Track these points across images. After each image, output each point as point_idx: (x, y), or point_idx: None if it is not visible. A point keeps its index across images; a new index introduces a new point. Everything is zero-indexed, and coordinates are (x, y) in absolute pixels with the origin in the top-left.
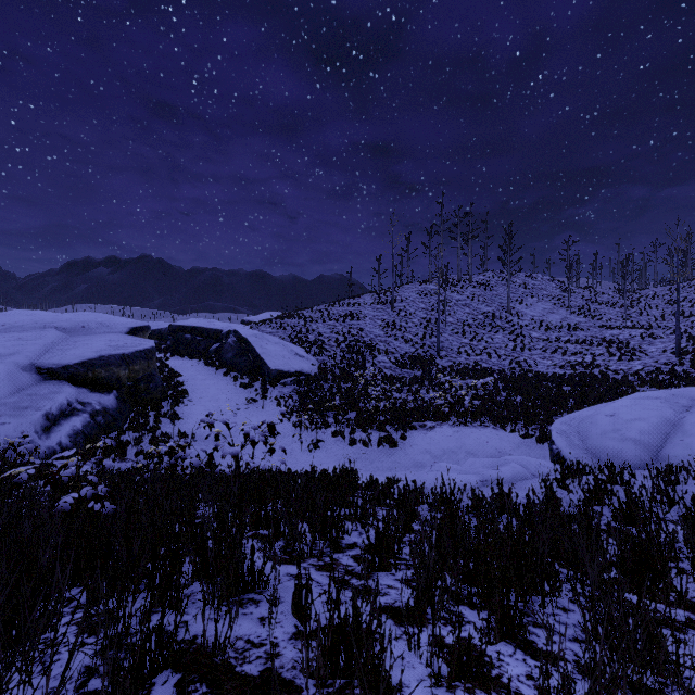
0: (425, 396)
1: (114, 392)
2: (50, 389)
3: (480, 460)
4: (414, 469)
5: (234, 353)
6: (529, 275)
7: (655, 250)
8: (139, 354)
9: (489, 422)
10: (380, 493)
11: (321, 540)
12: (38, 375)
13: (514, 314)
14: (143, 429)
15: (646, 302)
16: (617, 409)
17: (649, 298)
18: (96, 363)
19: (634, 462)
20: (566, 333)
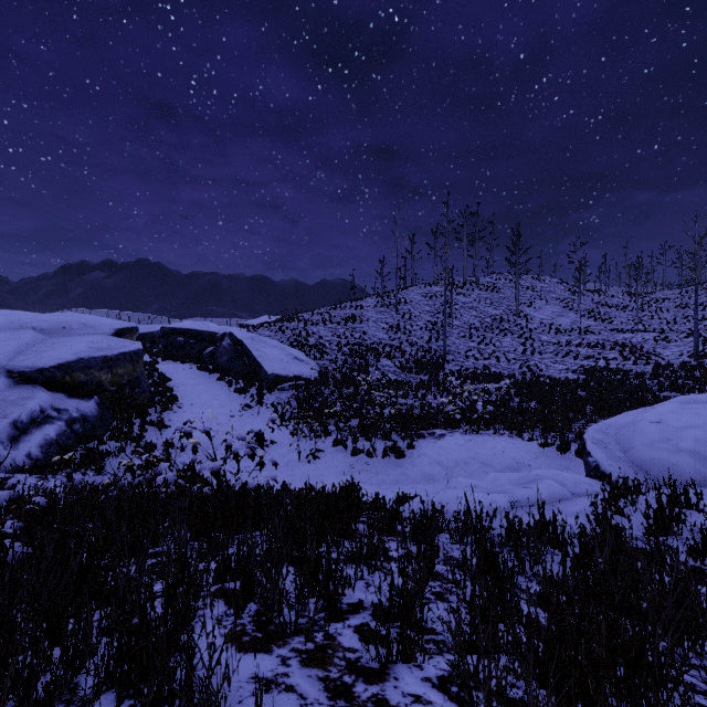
0: (432, 402)
1: (95, 398)
2: (21, 394)
3: (504, 475)
4: (423, 482)
5: (228, 356)
6: (537, 277)
7: (664, 253)
8: (123, 357)
9: (503, 430)
10: (390, 518)
11: (313, 598)
12: (9, 379)
13: (522, 317)
14: (126, 438)
15: (657, 305)
16: (663, 415)
17: (660, 301)
18: (74, 366)
19: (693, 478)
20: (577, 337)
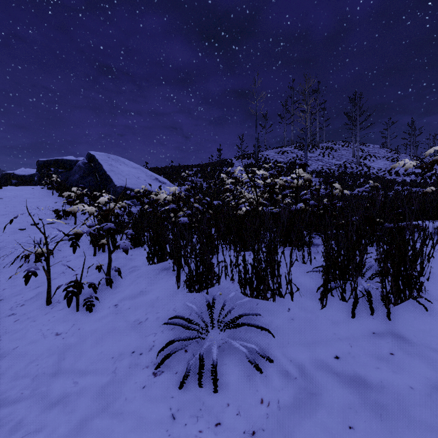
0: None
1: None
2: None
3: None
4: None
5: (80, 174)
6: (363, 144)
7: None
8: None
9: None
10: None
11: None
12: None
13: (362, 165)
14: None
15: None
16: None
17: None
18: None
19: None
20: (417, 178)
